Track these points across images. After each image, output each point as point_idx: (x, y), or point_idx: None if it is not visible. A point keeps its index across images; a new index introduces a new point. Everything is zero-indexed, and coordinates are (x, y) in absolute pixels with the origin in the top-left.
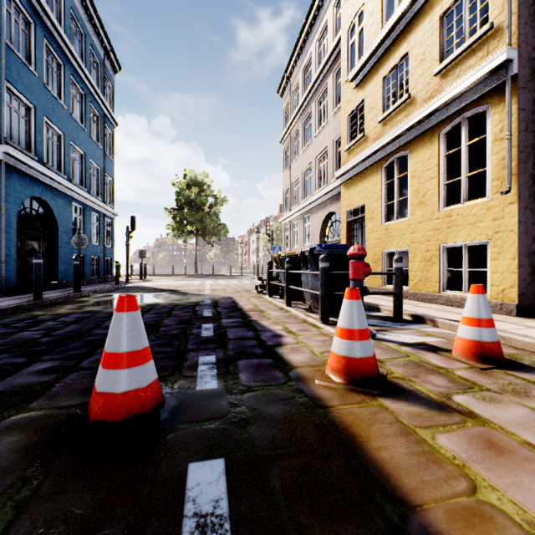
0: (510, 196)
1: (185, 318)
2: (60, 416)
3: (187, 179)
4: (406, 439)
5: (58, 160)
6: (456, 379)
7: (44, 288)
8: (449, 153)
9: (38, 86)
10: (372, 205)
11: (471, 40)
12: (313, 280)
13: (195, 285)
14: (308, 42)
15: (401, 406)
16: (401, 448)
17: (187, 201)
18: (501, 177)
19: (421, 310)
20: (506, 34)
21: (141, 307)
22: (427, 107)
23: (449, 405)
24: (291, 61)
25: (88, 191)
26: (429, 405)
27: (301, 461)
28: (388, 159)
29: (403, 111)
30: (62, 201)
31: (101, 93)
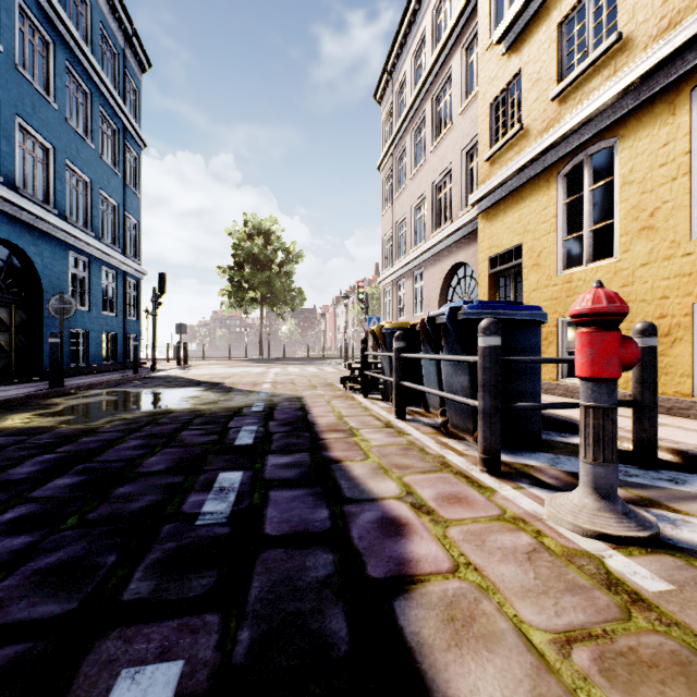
0: None
1: (193, 452)
2: None
3: (249, 226)
4: None
5: (45, 187)
6: None
7: (18, 380)
8: None
9: (4, 67)
10: (537, 242)
11: None
12: (452, 373)
13: (252, 374)
14: (420, 12)
15: None
16: None
17: (248, 256)
18: None
19: (681, 436)
20: None
21: (134, 419)
22: (668, 40)
23: None
24: (394, 47)
25: (96, 237)
26: None
27: None
28: (570, 159)
29: (604, 68)
30: (50, 247)
31: (119, 96)
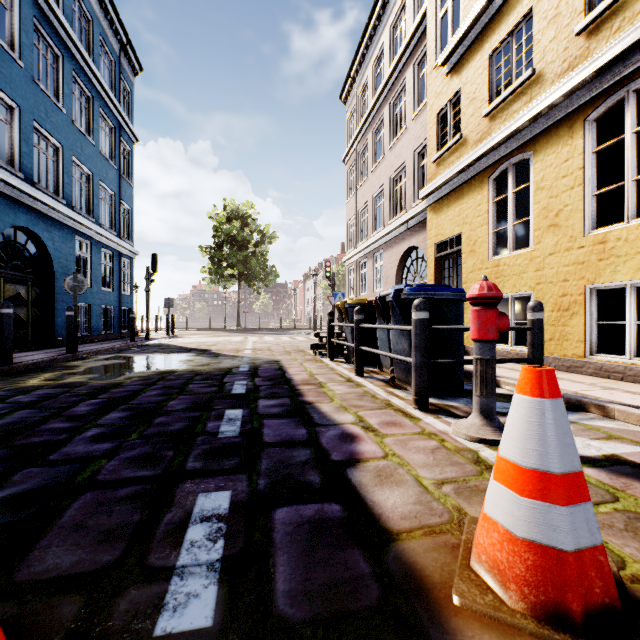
0: None
1: (202, 398)
2: None
3: (227, 210)
4: None
5: (55, 181)
6: None
7: (34, 347)
8: (601, 148)
9: (23, 80)
10: (473, 233)
11: None
12: (397, 339)
13: (233, 343)
14: (379, 28)
15: None
16: None
17: (227, 237)
18: None
19: (567, 386)
20: None
21: (147, 376)
22: (566, 81)
23: None
24: (357, 55)
25: (97, 222)
26: None
27: None
28: (498, 166)
29: (522, 96)
30: (59, 233)
31: (116, 98)
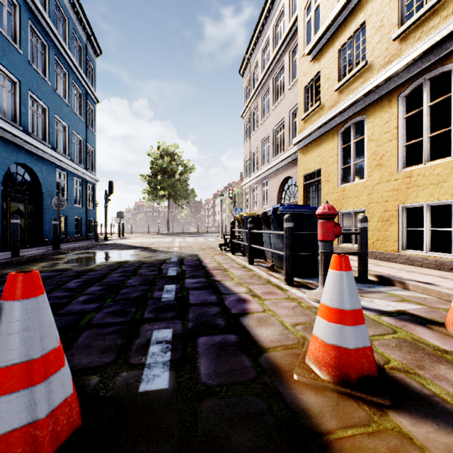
0: None
1: (148, 278)
2: None
3: (160, 150)
4: None
5: (43, 131)
6: None
7: (29, 246)
8: (409, 115)
9: (22, 63)
10: (328, 168)
11: None
12: (275, 240)
13: (165, 242)
14: (266, 25)
15: (429, 433)
16: None
17: (160, 169)
18: None
19: (384, 270)
20: None
21: (110, 265)
22: (386, 71)
23: None
24: (251, 44)
25: (71, 159)
26: None
27: None
28: (344, 124)
29: (359, 78)
30: (46, 167)
31: (84, 73)
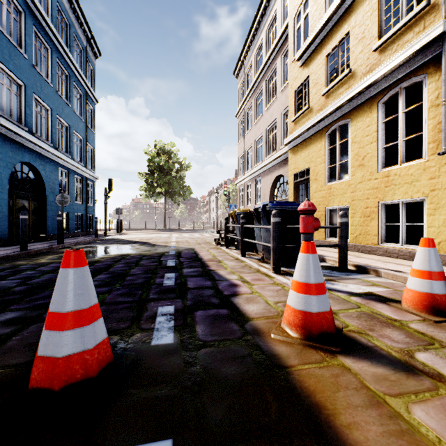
0: (445, 157)
1: (150, 268)
2: (4, 377)
3: (157, 148)
4: (378, 412)
5: (46, 131)
6: (412, 334)
7: (33, 240)
8: (387, 120)
9: (27, 67)
10: (316, 168)
11: (408, 17)
12: (265, 233)
13: (163, 238)
14: (259, 30)
15: (364, 366)
16: (375, 425)
17: (157, 166)
18: (437, 140)
19: (363, 261)
20: (442, 9)
21: (113, 257)
22: (367, 79)
23: (414, 366)
24: (245, 47)
25: (72, 158)
26: (392, 364)
27: (261, 445)
28: (330, 127)
29: (344, 84)
30: (49, 165)
31: (84, 74)
